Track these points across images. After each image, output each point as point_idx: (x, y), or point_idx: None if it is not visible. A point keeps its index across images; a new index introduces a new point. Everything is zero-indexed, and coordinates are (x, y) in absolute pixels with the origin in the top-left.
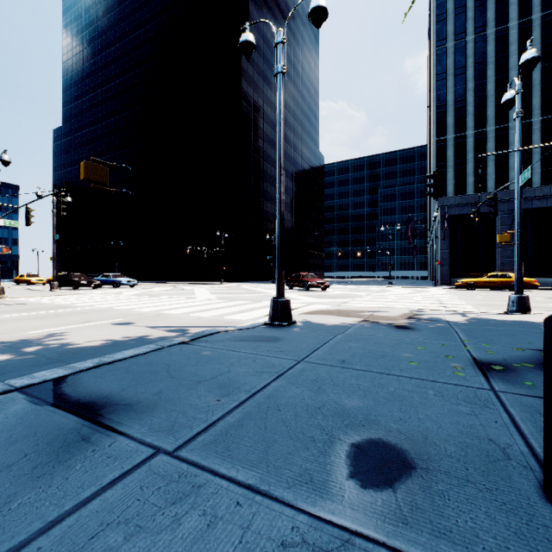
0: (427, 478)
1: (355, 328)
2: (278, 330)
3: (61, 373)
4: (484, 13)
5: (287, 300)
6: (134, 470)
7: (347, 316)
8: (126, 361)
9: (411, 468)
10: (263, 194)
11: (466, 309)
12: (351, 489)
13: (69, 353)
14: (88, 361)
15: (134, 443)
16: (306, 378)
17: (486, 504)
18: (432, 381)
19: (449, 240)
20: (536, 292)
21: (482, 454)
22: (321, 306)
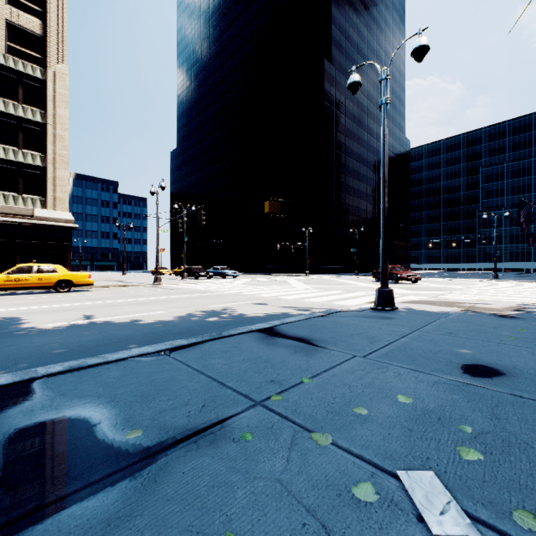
0: (511, 378)
1: (457, 314)
2: (385, 313)
3: (268, 325)
4: None
5: (391, 290)
6: (351, 360)
7: (446, 306)
8: (296, 323)
9: (502, 374)
10: (345, 188)
11: None
12: (466, 375)
13: (248, 318)
14: (275, 321)
15: (341, 353)
16: (424, 339)
17: None
18: (527, 348)
19: None
20: None
21: None
22: (416, 297)
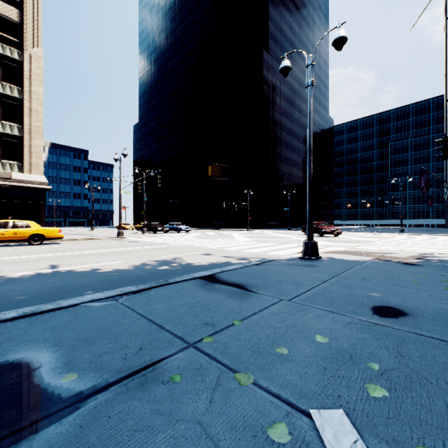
0: (413, 317)
1: (369, 262)
2: (310, 262)
3: (210, 273)
4: None
5: (315, 242)
6: (278, 303)
7: (361, 255)
8: (234, 271)
9: (406, 315)
10: (280, 158)
11: None
12: (375, 316)
13: (194, 267)
14: (216, 269)
15: (270, 297)
16: (341, 283)
17: (442, 325)
18: (426, 291)
19: None
20: None
21: (447, 315)
22: (337, 248)
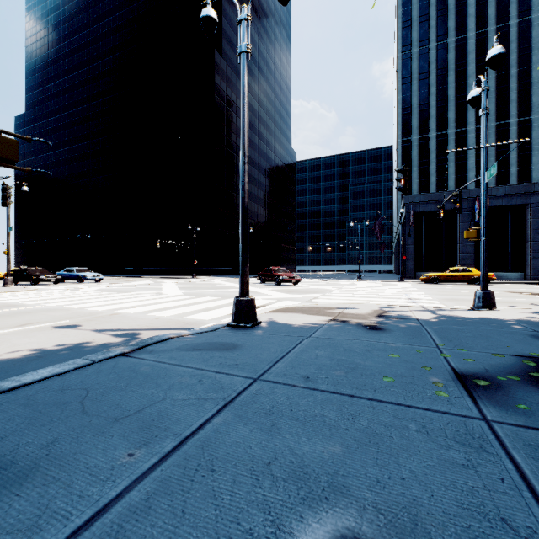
0: None
1: (324, 329)
2: (239, 334)
3: None
4: (445, 22)
5: (251, 299)
6: None
7: (316, 314)
8: (34, 386)
9: None
10: (236, 188)
11: (433, 304)
12: None
13: None
14: None
15: None
16: (259, 407)
17: None
18: (412, 407)
19: (414, 235)
20: (493, 286)
21: None
22: (290, 302)
